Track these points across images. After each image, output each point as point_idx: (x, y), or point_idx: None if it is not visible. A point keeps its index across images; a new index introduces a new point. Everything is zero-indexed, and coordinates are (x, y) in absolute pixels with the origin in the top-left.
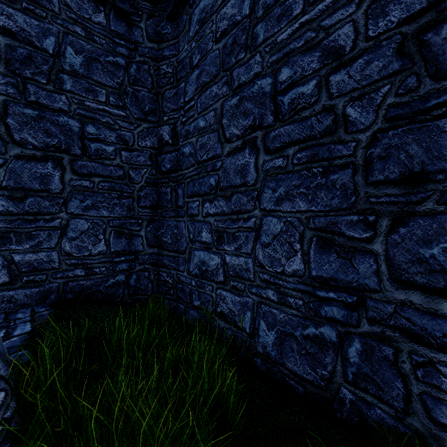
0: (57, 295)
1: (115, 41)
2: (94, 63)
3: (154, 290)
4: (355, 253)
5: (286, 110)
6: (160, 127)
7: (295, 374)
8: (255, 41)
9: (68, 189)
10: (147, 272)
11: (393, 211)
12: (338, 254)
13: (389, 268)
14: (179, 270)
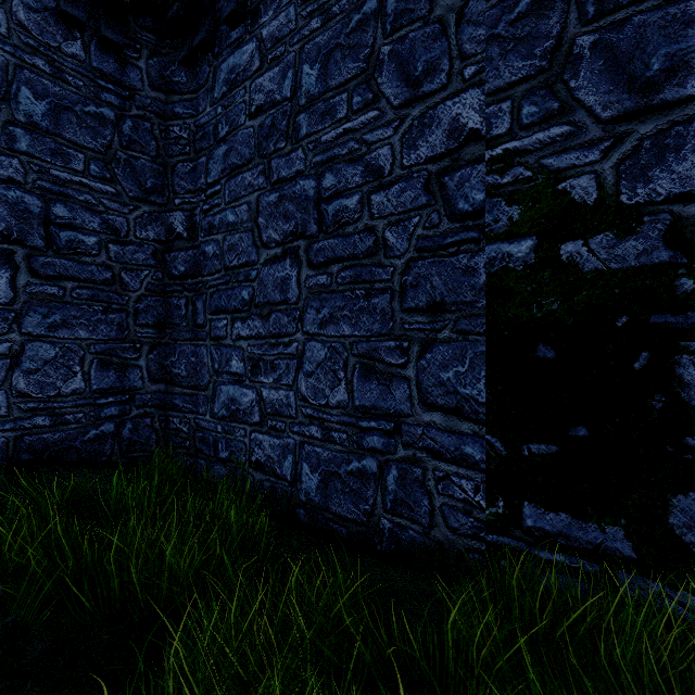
0: (5, 456)
1: (99, 84)
2: (66, 114)
3: (159, 443)
4: (393, 379)
5: (331, 222)
6: (170, 213)
7: (339, 517)
8: (298, 133)
9: (22, 298)
10: (150, 418)
11: (422, 338)
12: (378, 381)
13: (419, 392)
14: (198, 413)
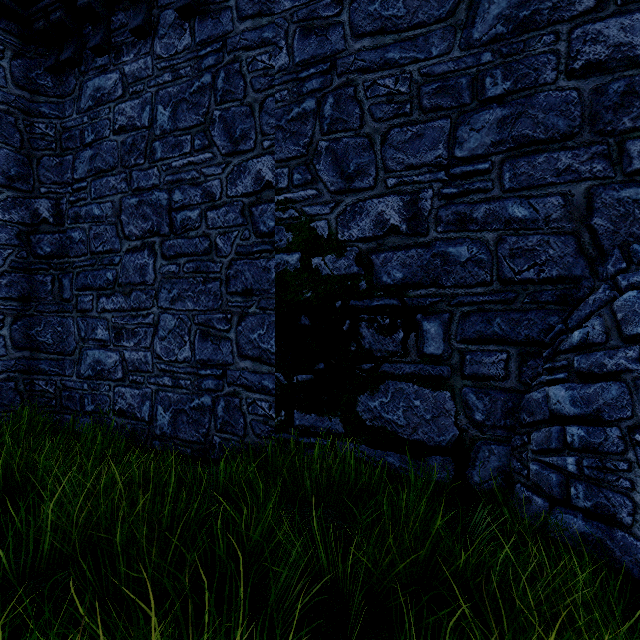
0: None
1: None
2: None
3: (24, 404)
4: (222, 340)
5: (179, 226)
6: (36, 199)
7: (185, 441)
8: (154, 155)
9: None
10: (14, 381)
11: (239, 312)
12: (212, 342)
13: (238, 348)
14: (65, 375)
